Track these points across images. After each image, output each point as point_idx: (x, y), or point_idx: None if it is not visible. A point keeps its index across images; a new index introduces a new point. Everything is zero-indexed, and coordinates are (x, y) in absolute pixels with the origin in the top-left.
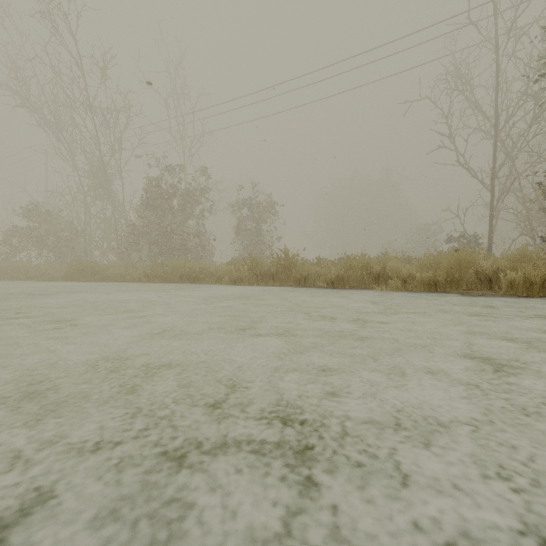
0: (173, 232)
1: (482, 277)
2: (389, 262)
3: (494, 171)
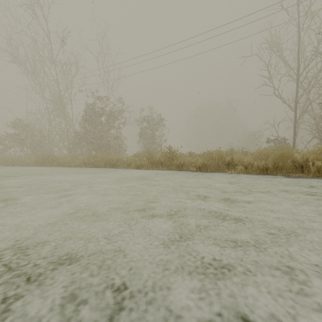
0: (101, 136)
1: (297, 165)
2: (234, 155)
3: (296, 99)
